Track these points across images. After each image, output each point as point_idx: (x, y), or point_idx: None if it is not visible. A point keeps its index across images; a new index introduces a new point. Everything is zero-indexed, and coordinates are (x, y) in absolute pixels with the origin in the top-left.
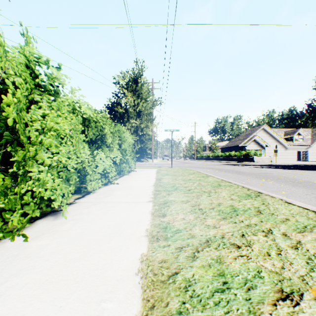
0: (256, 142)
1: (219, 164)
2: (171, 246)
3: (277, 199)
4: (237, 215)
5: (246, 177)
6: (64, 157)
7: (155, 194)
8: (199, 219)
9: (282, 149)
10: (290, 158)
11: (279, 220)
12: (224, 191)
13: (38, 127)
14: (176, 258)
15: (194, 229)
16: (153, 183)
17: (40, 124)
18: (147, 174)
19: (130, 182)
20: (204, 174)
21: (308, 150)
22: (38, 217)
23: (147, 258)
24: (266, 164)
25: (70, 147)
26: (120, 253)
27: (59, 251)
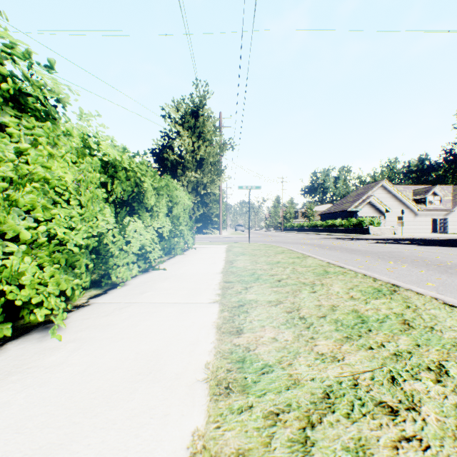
0: (371, 205)
1: (319, 238)
2: (255, 410)
3: (428, 297)
4: (370, 330)
5: (363, 257)
6: (63, 227)
7: (223, 288)
8: (303, 341)
9: (409, 216)
10: (422, 228)
11: (450, 342)
12: (336, 282)
13: (9, 173)
14: (267, 448)
15: (296, 365)
16: (221, 268)
17: (13, 167)
18: (212, 253)
19: (184, 267)
20: (298, 253)
21: (448, 217)
22: (13, 335)
23: (205, 447)
24: (388, 237)
25: (77, 211)
26: (149, 428)
27: (22, 422)
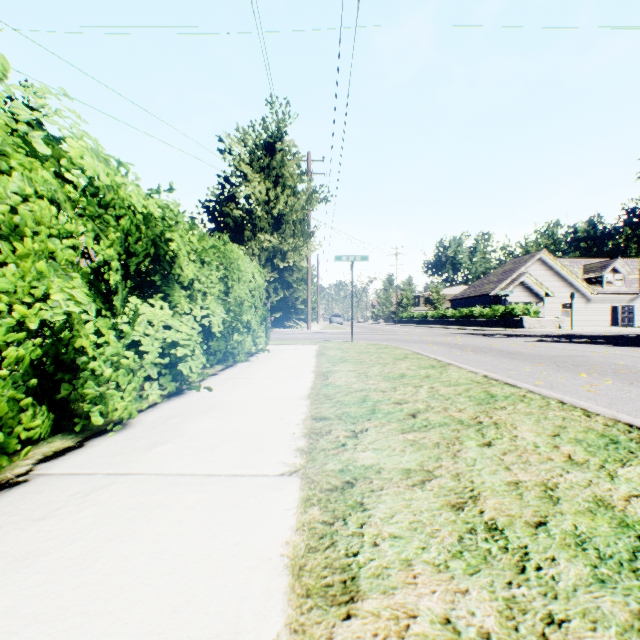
0: (525, 287)
1: (452, 334)
2: None
3: None
4: None
5: (533, 365)
6: None
7: (311, 433)
8: (532, 639)
9: (579, 302)
10: (597, 320)
11: None
12: (520, 420)
13: None
14: None
15: None
16: (308, 388)
17: None
18: (294, 358)
19: (245, 386)
20: (431, 358)
21: (634, 304)
22: None
23: None
24: (553, 333)
25: None
26: None
27: None
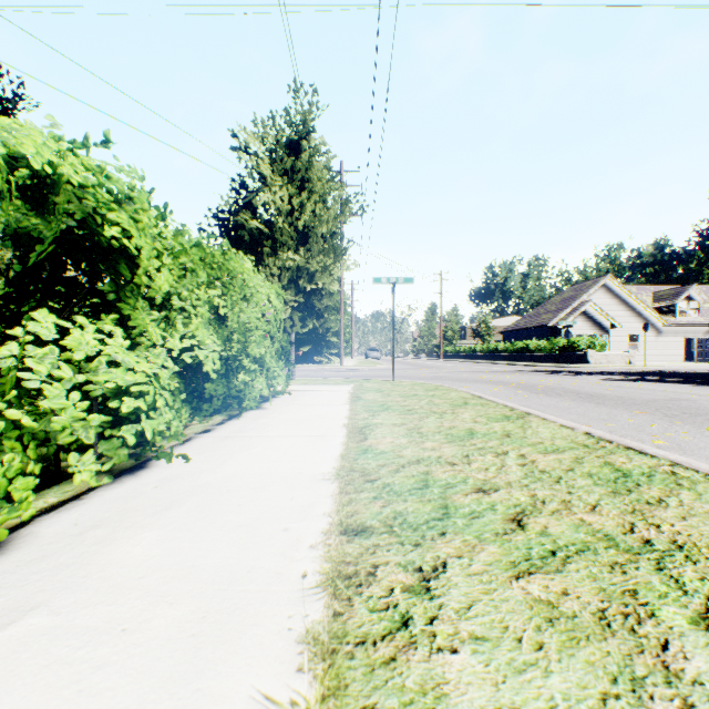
0: (587, 317)
1: (508, 371)
2: None
3: None
4: None
5: (633, 414)
6: None
7: (337, 579)
8: None
9: (649, 335)
10: (669, 355)
11: None
12: None
13: None
14: None
15: None
16: (338, 456)
17: None
18: (321, 404)
19: (244, 453)
20: (499, 404)
21: None
22: None
23: None
24: (625, 369)
25: None
26: None
27: None
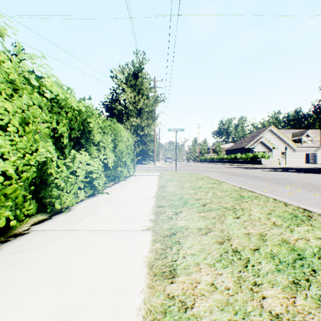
0: (262, 144)
1: (226, 167)
2: None
3: None
4: (314, 270)
5: (264, 182)
6: None
7: (156, 213)
8: (246, 290)
9: (290, 152)
10: (298, 160)
11: None
12: (253, 207)
13: None
14: None
15: None
16: (155, 193)
17: None
18: (148, 179)
19: (124, 192)
20: (214, 179)
21: (317, 152)
22: None
23: None
24: (276, 167)
25: (9, 142)
26: None
27: None
